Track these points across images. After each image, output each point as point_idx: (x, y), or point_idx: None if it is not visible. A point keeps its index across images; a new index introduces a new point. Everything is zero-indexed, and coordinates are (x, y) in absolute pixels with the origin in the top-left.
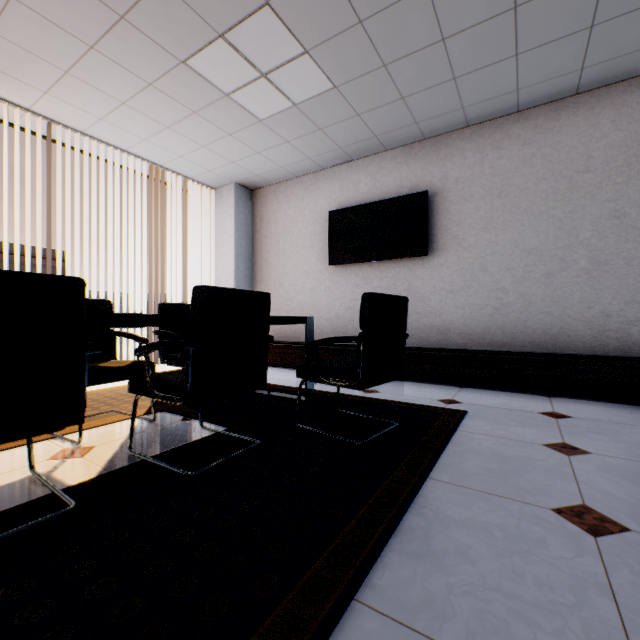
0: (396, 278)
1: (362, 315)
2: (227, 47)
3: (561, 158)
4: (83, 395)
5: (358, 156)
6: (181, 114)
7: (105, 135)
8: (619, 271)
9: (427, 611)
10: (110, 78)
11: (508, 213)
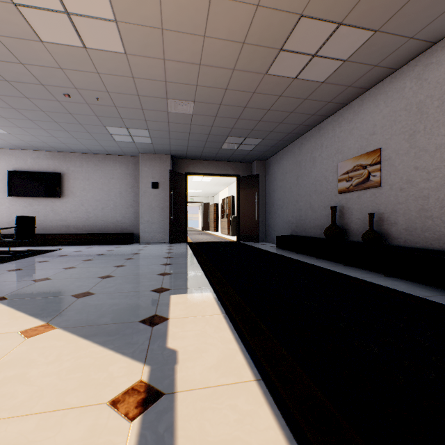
0: (47, 205)
1: (17, 221)
2: None
3: (107, 173)
4: None
5: (27, 149)
6: None
7: None
8: (121, 209)
9: (21, 262)
10: None
11: (91, 187)
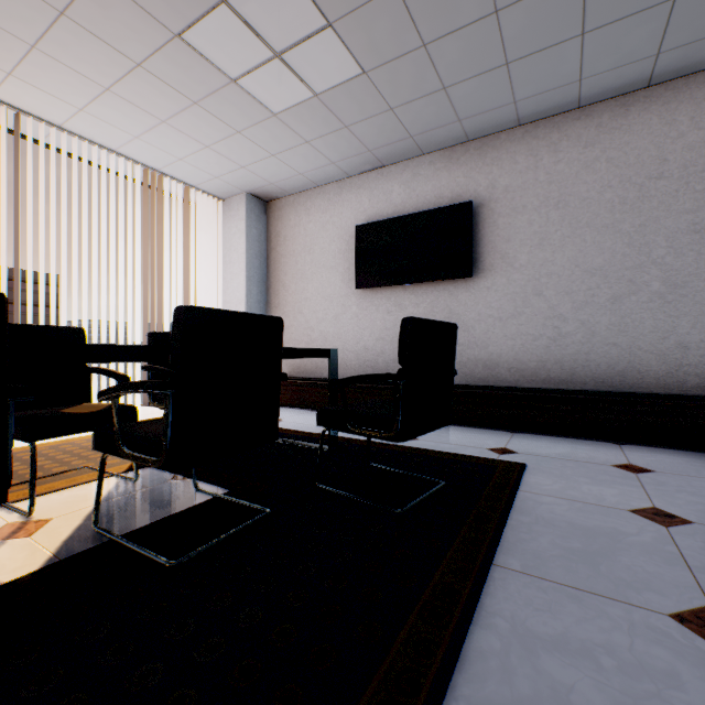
0: (435, 304)
1: (402, 346)
2: (232, 16)
3: (630, 162)
4: (5, 462)
5: (390, 161)
6: (179, 105)
7: (88, 131)
8: (699, 295)
9: None
10: (88, 55)
11: (567, 227)
